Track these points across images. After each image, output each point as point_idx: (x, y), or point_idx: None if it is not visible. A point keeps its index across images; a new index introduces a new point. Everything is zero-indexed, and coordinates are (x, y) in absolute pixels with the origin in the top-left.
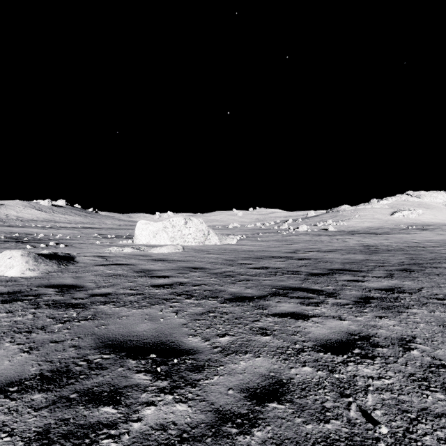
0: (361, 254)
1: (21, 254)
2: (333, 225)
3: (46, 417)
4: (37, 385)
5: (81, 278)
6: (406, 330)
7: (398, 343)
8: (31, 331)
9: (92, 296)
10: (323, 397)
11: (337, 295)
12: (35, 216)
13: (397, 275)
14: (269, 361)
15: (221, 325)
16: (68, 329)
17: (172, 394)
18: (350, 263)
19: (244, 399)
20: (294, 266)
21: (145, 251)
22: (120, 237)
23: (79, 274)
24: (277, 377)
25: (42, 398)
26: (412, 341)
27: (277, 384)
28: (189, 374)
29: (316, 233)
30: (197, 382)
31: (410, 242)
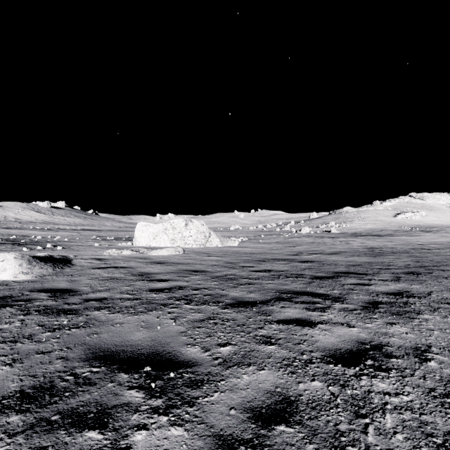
0: (365, 256)
1: (14, 257)
2: (336, 227)
3: (21, 444)
4: (15, 405)
5: (76, 282)
6: (420, 338)
7: (413, 353)
8: (16, 340)
9: (86, 301)
10: (336, 418)
11: (344, 300)
12: (34, 218)
13: (404, 278)
14: (274, 374)
15: (222, 333)
16: (57, 338)
17: (167, 415)
18: (355, 265)
19: (247, 421)
20: (297, 269)
21: (144, 254)
22: (119, 240)
23: (75, 277)
24: (283, 393)
25: (19, 421)
26: (428, 351)
27: (284, 402)
28: (187, 390)
29: (318, 235)
30: (195, 401)
31: (415, 244)
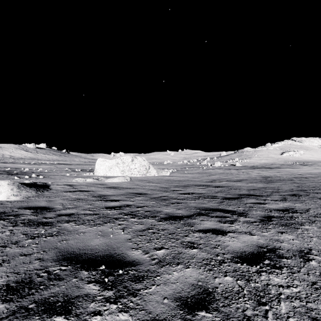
0: (261, 183)
1: (7, 183)
2: (239, 162)
3: None
4: (2, 296)
5: (52, 201)
6: (303, 243)
7: (298, 254)
8: (6, 245)
9: (59, 216)
10: (243, 305)
11: (246, 215)
12: (24, 155)
13: (289, 199)
14: (197, 271)
15: (158, 240)
16: (36, 243)
17: (116, 304)
18: (254, 189)
19: (177, 308)
20: (212, 192)
21: (102, 181)
22: (84, 171)
23: (51, 198)
24: (204, 286)
25: (4, 309)
26: (310, 253)
27: (204, 293)
28: (131, 284)
29: (227, 168)
30: (138, 292)
31: (296, 174)
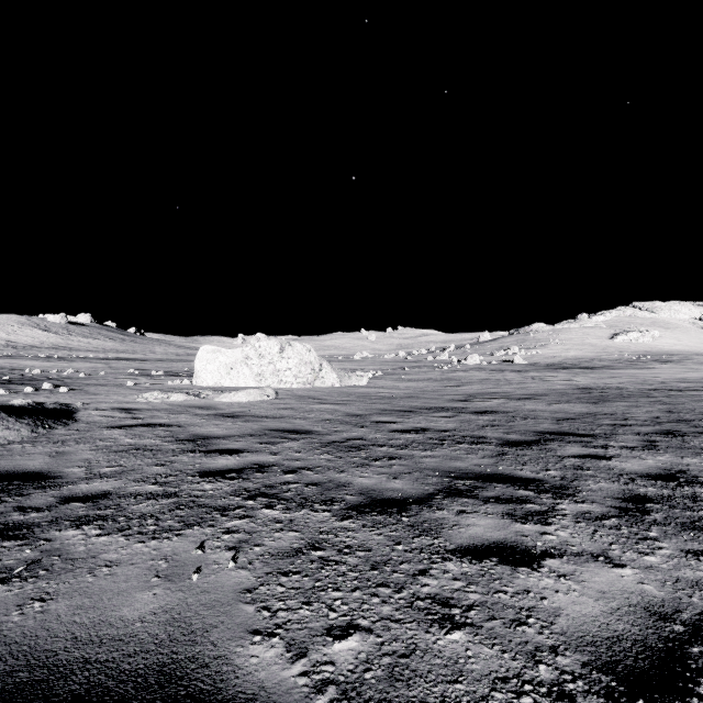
0: (580, 402)
1: None
2: (521, 355)
3: None
4: None
5: (64, 456)
6: None
7: None
8: None
9: (63, 502)
10: None
11: (575, 493)
12: (39, 340)
13: (663, 444)
14: None
15: (338, 592)
16: None
17: None
18: (568, 419)
19: None
20: (472, 427)
21: (208, 400)
22: (172, 375)
23: (67, 446)
24: None
25: None
26: None
27: None
28: None
29: (495, 368)
30: None
31: (654, 383)
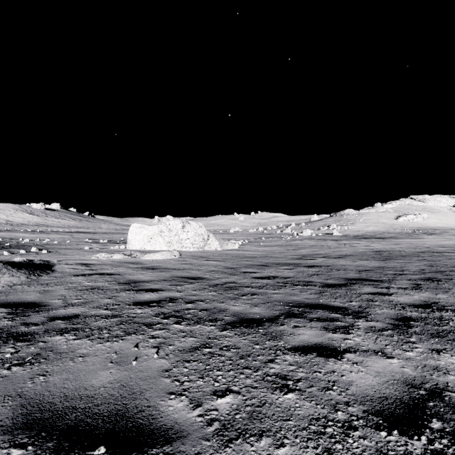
0: (374, 260)
1: None
2: (337, 229)
3: None
4: None
5: (49, 293)
6: None
7: None
8: None
9: (51, 320)
10: None
11: (367, 315)
12: (27, 220)
13: (425, 286)
14: None
15: (220, 372)
16: None
17: None
18: (366, 270)
19: None
20: (304, 275)
21: (137, 258)
22: (113, 242)
23: (50, 287)
24: None
25: None
26: None
27: None
28: None
29: (321, 238)
30: None
31: (423, 247)
